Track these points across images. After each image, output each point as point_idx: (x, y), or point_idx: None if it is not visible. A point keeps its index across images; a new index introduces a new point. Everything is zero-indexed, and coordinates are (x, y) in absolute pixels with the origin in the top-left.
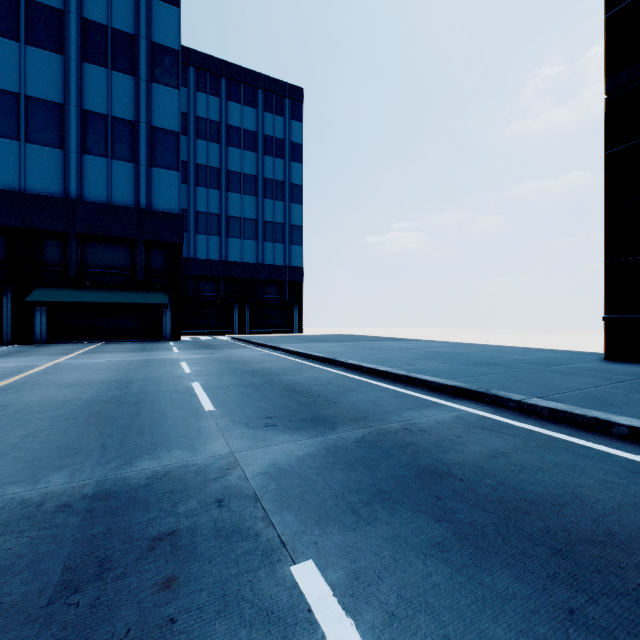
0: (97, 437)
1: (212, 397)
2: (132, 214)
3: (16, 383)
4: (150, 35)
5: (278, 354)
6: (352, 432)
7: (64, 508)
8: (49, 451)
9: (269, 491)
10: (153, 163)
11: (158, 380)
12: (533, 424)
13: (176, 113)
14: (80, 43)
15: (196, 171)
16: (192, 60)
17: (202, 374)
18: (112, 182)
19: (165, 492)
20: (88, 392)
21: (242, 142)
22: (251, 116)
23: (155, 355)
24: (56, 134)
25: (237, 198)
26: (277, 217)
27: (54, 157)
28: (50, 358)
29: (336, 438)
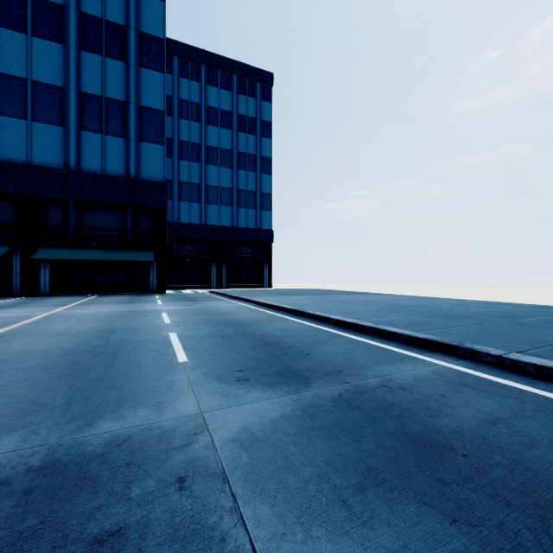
0: (65, 391)
1: (187, 348)
2: (123, 183)
3: (9, 332)
4: (139, 26)
5: (250, 306)
6: (328, 389)
7: (0, 486)
8: (12, 407)
9: (239, 467)
10: (141, 138)
11: (139, 330)
12: (520, 382)
13: (161, 94)
14: (78, 34)
15: (179, 147)
16: (176, 50)
17: (180, 324)
18: (106, 155)
19: (120, 465)
20: (71, 341)
21: (219, 121)
22: (227, 98)
23: (140, 306)
24: (58, 114)
25: (215, 170)
26: (249, 186)
27: (56, 134)
28: (48, 309)
29: (311, 396)
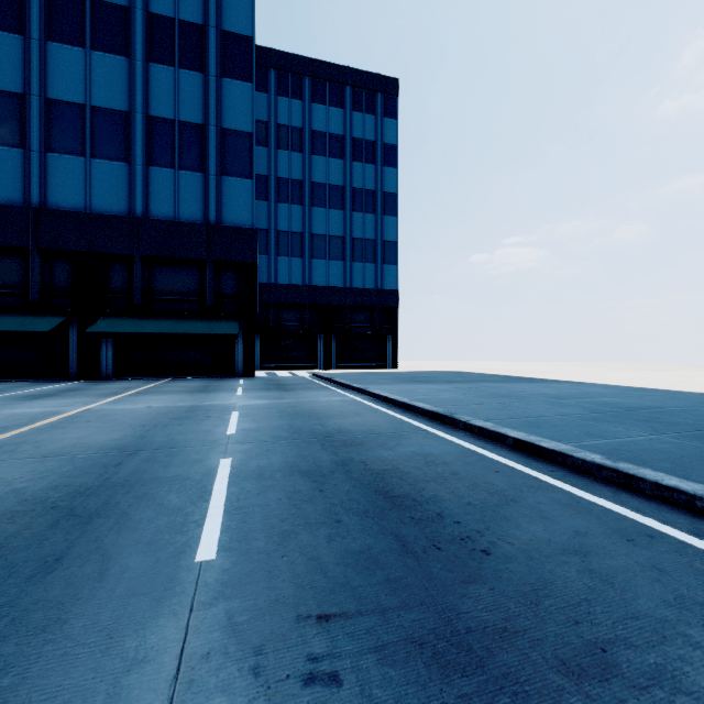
0: None
1: (232, 506)
2: (200, 231)
3: None
4: (220, 23)
5: (365, 401)
6: None
7: None
8: None
9: None
10: (223, 171)
11: (177, 450)
12: None
13: (249, 111)
14: (146, 41)
15: (277, 186)
16: (273, 61)
17: (247, 438)
18: (179, 196)
19: None
20: (52, 475)
21: (327, 149)
22: (337, 118)
23: (210, 399)
24: (121, 146)
25: (322, 213)
26: (367, 232)
27: (119, 172)
28: (90, 401)
29: None
